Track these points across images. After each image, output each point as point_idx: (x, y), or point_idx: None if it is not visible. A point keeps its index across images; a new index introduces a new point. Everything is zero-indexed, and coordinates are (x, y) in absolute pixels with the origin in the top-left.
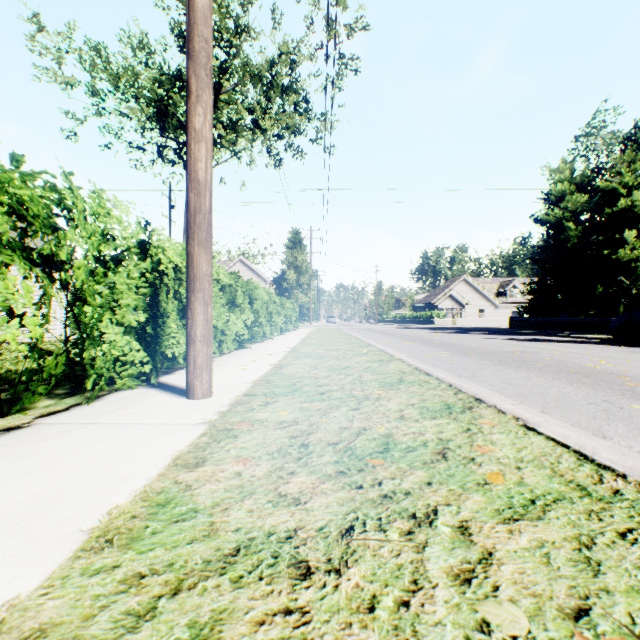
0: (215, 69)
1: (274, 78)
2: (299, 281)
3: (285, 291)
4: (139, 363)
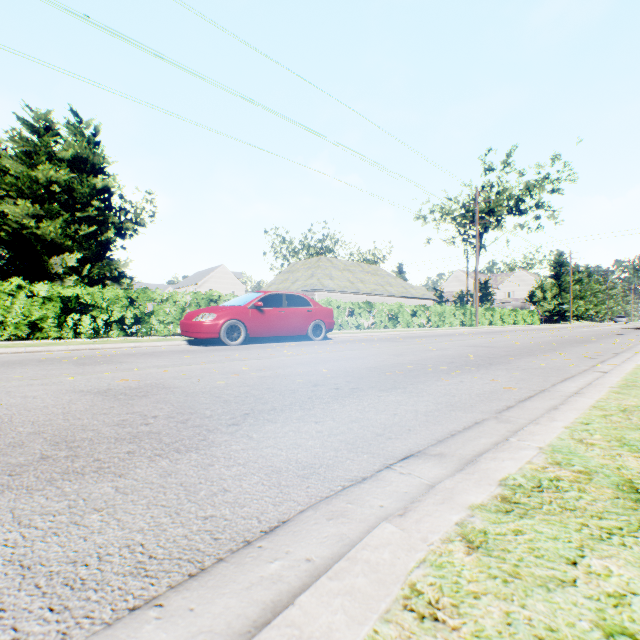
0: (488, 210)
1: (519, 199)
2: (544, 296)
3: (534, 303)
4: (469, 325)
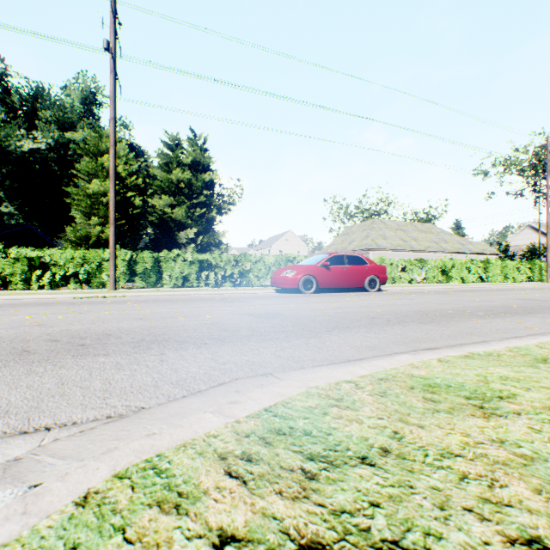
0: None
1: None
2: None
3: None
4: (538, 280)
